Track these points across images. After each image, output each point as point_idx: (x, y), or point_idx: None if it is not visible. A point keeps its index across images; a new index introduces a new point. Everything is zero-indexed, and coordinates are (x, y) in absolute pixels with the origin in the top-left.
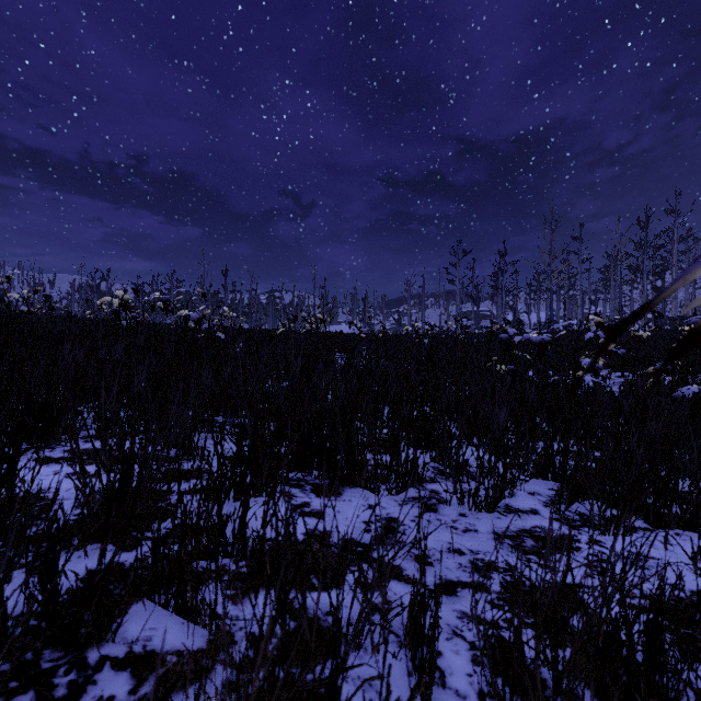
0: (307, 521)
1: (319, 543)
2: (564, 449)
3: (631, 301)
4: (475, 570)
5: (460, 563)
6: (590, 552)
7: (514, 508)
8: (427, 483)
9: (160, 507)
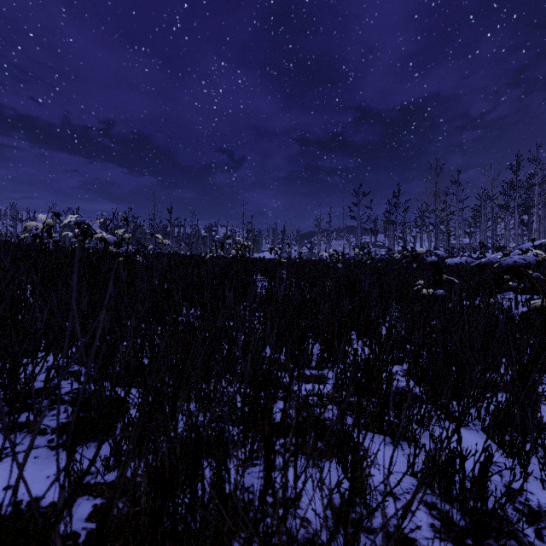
0: None
1: None
2: None
3: (495, 234)
4: None
5: None
6: None
7: None
8: None
9: None
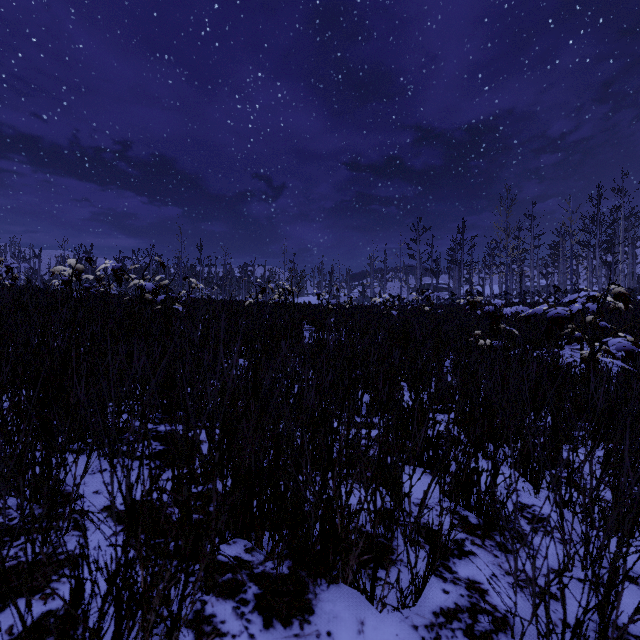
0: None
1: None
2: None
3: (577, 275)
4: None
5: None
6: None
7: (634, 637)
8: (455, 559)
9: None
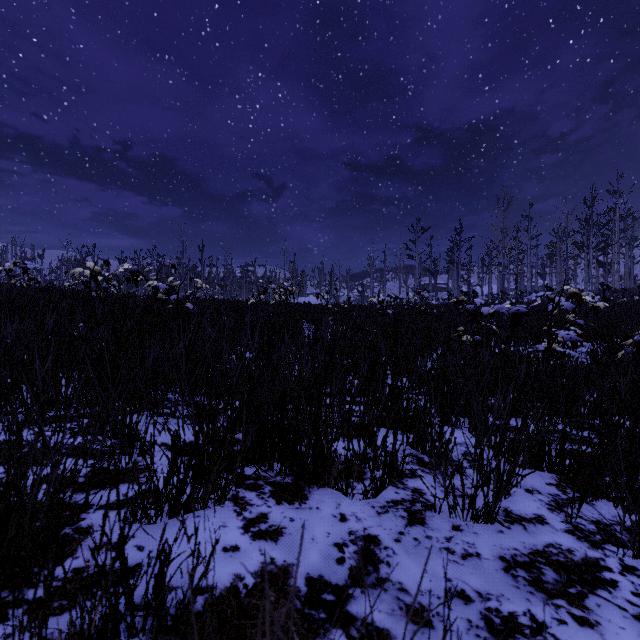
0: (261, 549)
1: (275, 591)
2: (562, 436)
3: (575, 275)
4: (492, 633)
5: (469, 620)
6: (631, 589)
7: (515, 515)
8: (407, 478)
9: (63, 536)
